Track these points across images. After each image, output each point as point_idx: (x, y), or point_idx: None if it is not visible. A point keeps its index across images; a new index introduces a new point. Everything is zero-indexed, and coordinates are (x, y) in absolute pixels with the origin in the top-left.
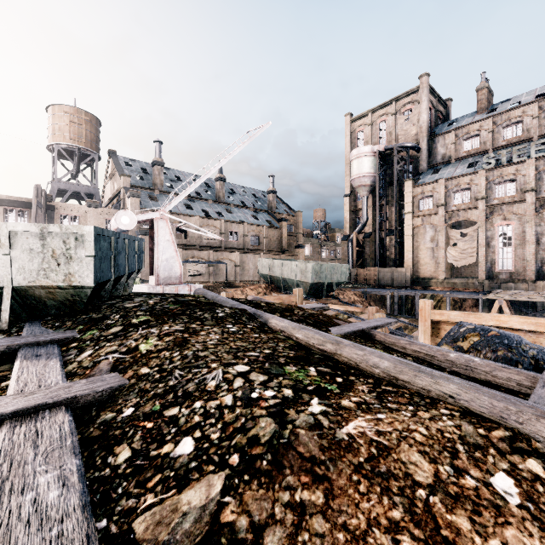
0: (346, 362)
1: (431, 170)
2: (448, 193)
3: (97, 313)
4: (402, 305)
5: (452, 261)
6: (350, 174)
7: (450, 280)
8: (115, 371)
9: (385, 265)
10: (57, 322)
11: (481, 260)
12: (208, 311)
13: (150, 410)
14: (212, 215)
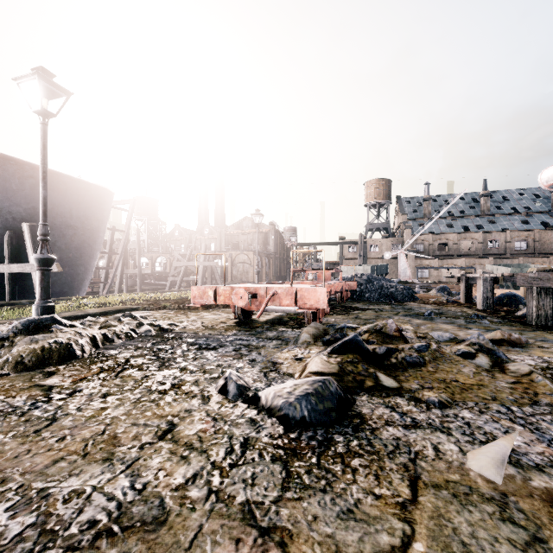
0: None
1: None
2: None
3: None
4: None
5: None
6: None
7: None
8: None
9: None
10: None
11: None
12: None
13: None
14: (471, 229)
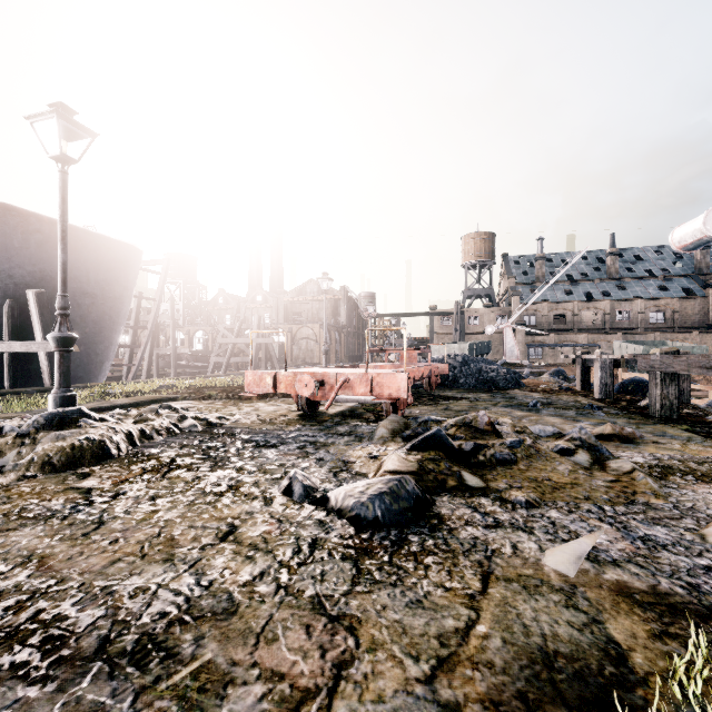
0: None
1: None
2: None
3: None
4: None
5: None
6: None
7: None
8: None
9: None
10: None
11: None
12: None
13: None
14: (595, 296)
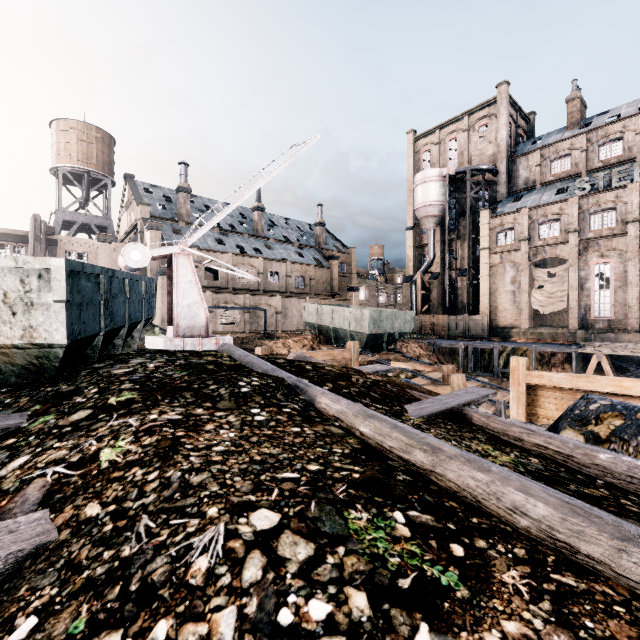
0: (454, 491)
1: (511, 198)
2: (532, 225)
3: (69, 384)
4: (477, 360)
5: (537, 306)
6: (413, 202)
7: (534, 330)
8: (45, 506)
9: (456, 311)
10: (9, 397)
11: (573, 305)
12: (226, 383)
13: (64, 630)
14: (248, 251)
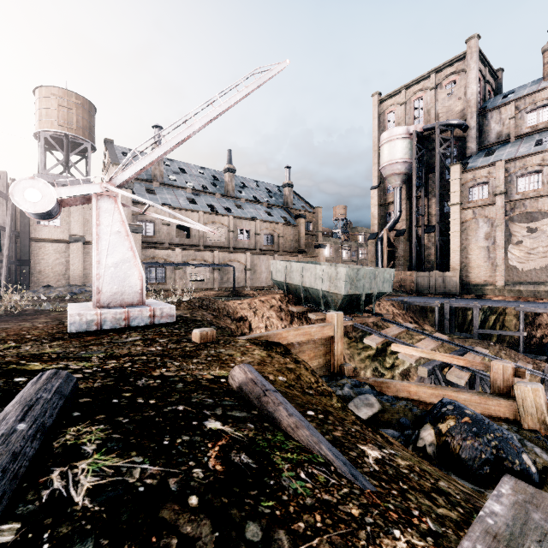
0: None
1: (482, 152)
2: (509, 178)
3: None
4: (451, 318)
5: (515, 263)
6: (378, 162)
7: (512, 287)
8: None
9: (423, 268)
10: None
11: None
12: None
13: None
14: (219, 210)
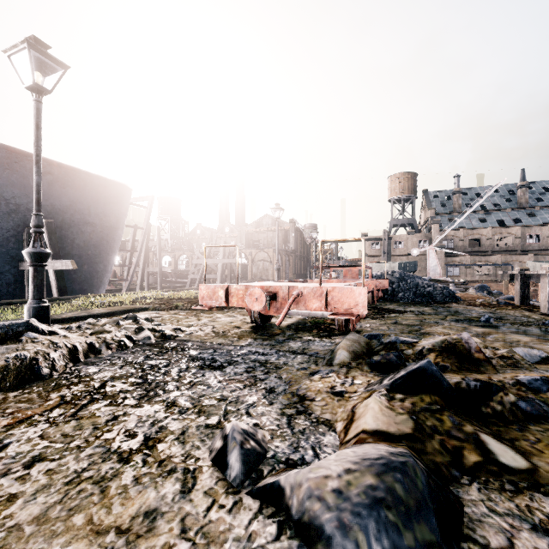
0: None
1: None
2: None
3: None
4: None
5: None
6: None
7: None
8: None
9: None
10: None
11: None
12: None
13: None
14: (507, 223)
